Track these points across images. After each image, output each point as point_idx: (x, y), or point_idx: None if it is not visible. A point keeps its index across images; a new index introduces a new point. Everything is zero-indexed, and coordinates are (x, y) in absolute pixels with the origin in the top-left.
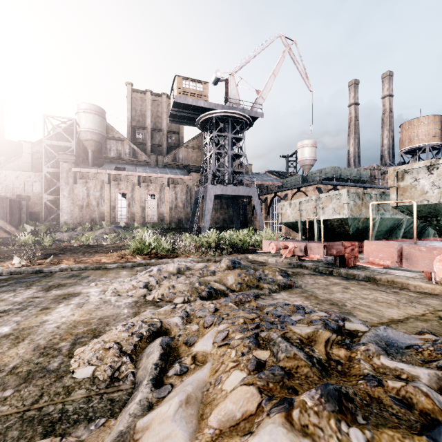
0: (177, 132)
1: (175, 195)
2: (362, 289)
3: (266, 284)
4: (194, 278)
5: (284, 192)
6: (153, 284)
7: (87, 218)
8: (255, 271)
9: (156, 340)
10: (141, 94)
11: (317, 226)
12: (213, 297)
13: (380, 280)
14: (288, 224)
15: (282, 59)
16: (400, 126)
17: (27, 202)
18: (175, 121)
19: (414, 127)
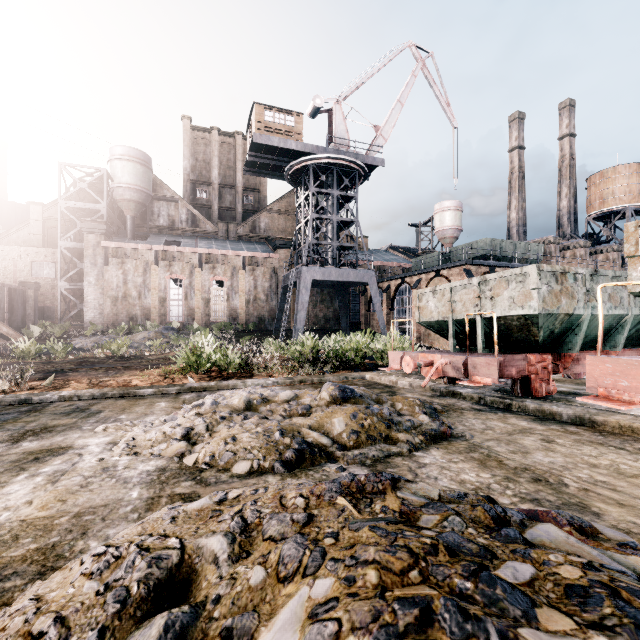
0: (258, 190)
1: (254, 281)
2: (579, 442)
3: (403, 434)
4: (273, 422)
5: (416, 277)
6: (200, 432)
7: (124, 316)
8: (380, 404)
9: (154, 619)
10: (205, 133)
11: (481, 327)
12: (307, 460)
13: (605, 425)
14: (430, 324)
15: (413, 79)
16: (586, 180)
17: (35, 292)
18: (253, 172)
19: (608, 181)
